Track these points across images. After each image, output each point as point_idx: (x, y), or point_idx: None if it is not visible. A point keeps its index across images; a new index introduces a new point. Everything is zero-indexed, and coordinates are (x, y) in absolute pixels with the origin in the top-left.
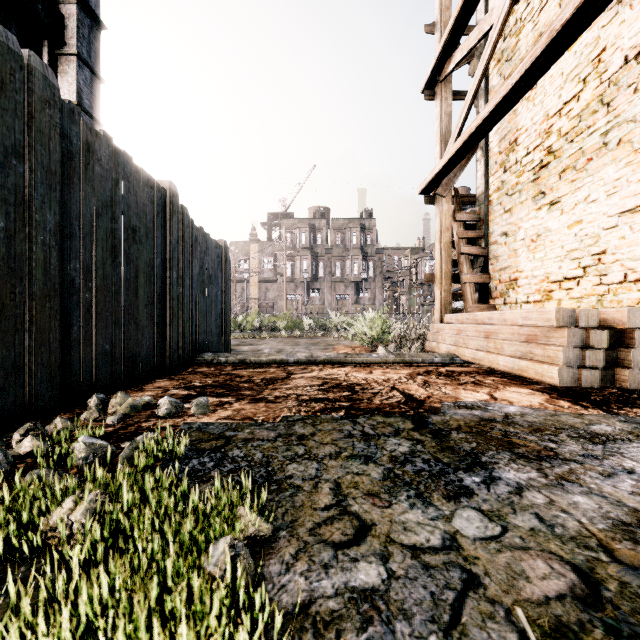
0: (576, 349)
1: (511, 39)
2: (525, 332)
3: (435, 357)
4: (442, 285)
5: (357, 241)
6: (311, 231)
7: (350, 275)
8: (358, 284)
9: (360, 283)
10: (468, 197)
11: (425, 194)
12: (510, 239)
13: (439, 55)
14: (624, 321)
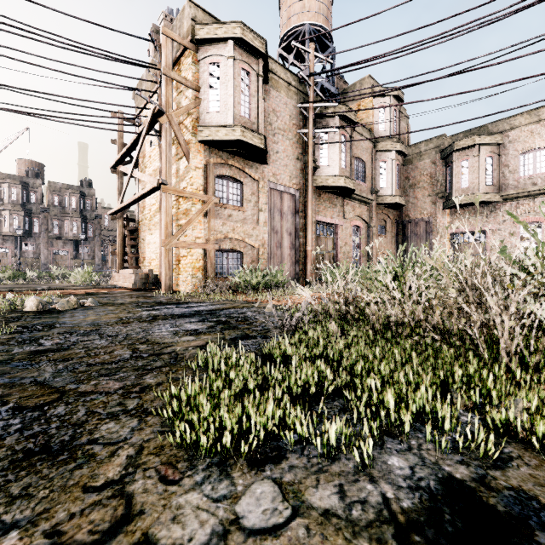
0: (137, 279)
1: (144, 167)
2: (130, 275)
3: (108, 286)
4: (119, 257)
5: (77, 205)
6: (24, 189)
7: (69, 234)
8: (78, 242)
9: (80, 241)
10: (133, 219)
11: (112, 215)
12: (144, 242)
13: (115, 163)
14: (148, 272)
